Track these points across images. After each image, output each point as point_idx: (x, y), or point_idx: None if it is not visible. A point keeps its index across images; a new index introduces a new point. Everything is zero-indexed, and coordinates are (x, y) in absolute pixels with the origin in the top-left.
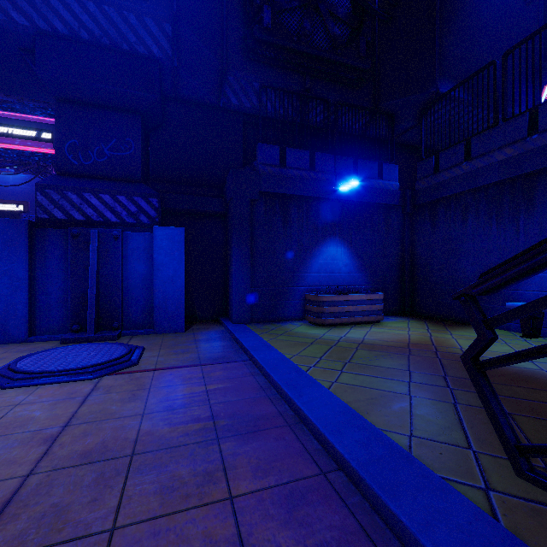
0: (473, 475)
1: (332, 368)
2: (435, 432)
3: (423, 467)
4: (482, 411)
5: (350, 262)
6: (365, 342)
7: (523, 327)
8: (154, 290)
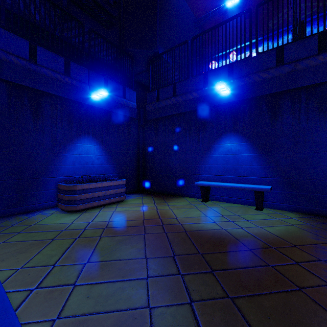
0: None
1: (62, 283)
2: None
3: None
4: (214, 306)
5: (102, 156)
6: (109, 225)
7: (202, 196)
8: None
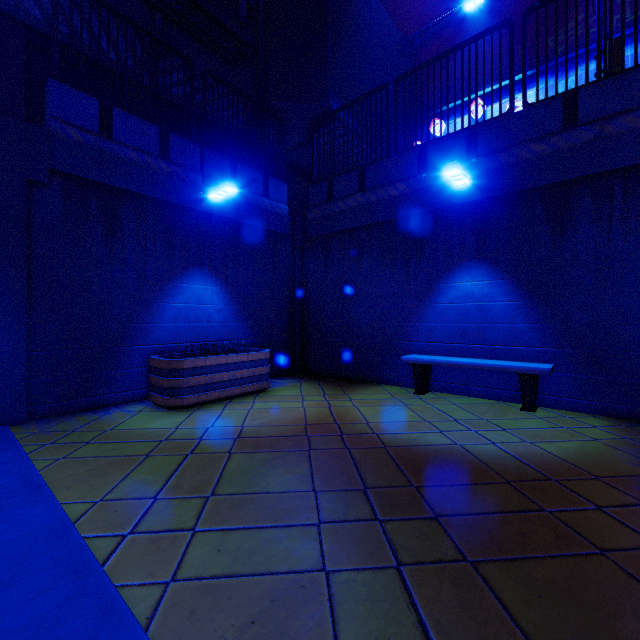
0: None
1: (173, 527)
2: None
3: None
4: (441, 574)
5: (226, 307)
6: (244, 434)
7: (416, 383)
8: None
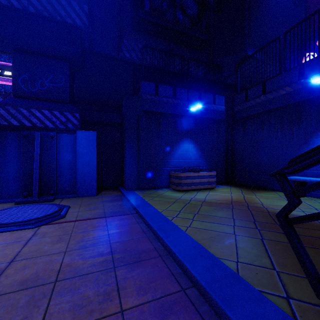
0: (278, 288)
1: (187, 218)
2: (252, 258)
3: (247, 284)
4: (278, 244)
5: (197, 153)
6: (206, 201)
7: None
8: (76, 170)
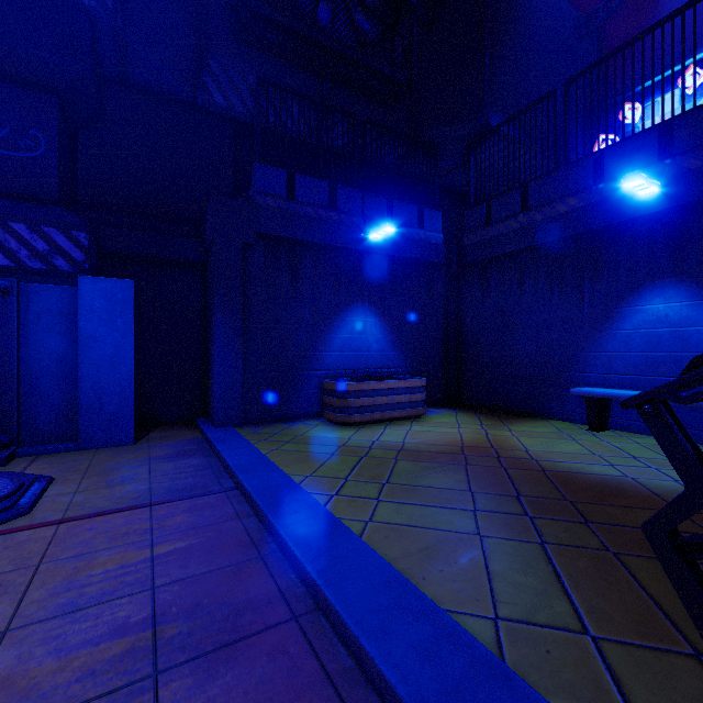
0: (607, 695)
1: (363, 496)
2: (529, 604)
3: (531, 693)
4: (580, 554)
5: (383, 337)
6: (406, 448)
7: (590, 418)
8: (78, 379)
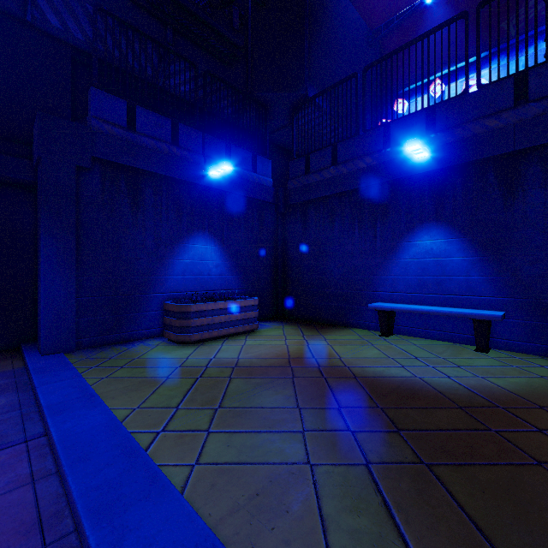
0: None
1: (193, 428)
2: None
3: None
4: (401, 471)
5: (222, 263)
6: (240, 364)
7: (382, 327)
8: None
